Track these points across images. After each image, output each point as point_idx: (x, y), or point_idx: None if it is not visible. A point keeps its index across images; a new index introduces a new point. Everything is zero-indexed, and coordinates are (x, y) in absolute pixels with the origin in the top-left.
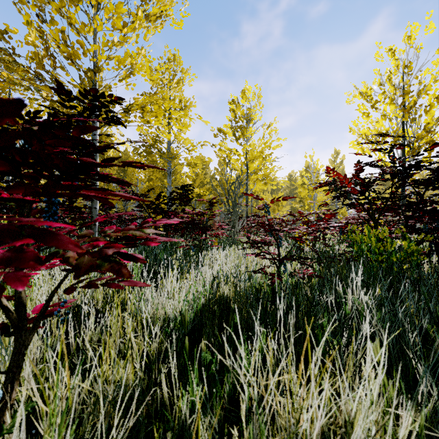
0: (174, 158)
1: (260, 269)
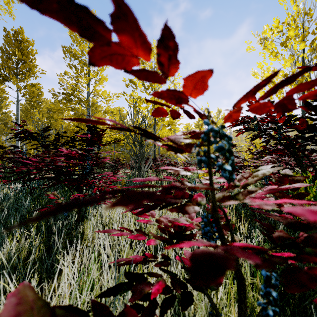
0: (91, 105)
1: None
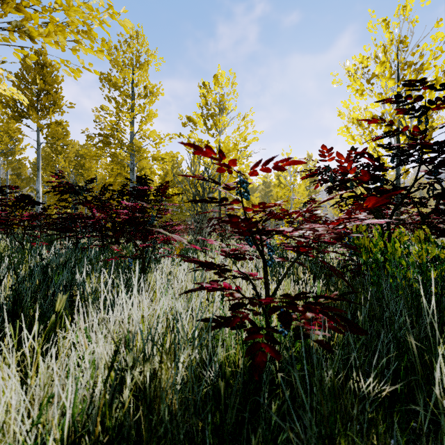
0: (137, 150)
1: (227, 323)
